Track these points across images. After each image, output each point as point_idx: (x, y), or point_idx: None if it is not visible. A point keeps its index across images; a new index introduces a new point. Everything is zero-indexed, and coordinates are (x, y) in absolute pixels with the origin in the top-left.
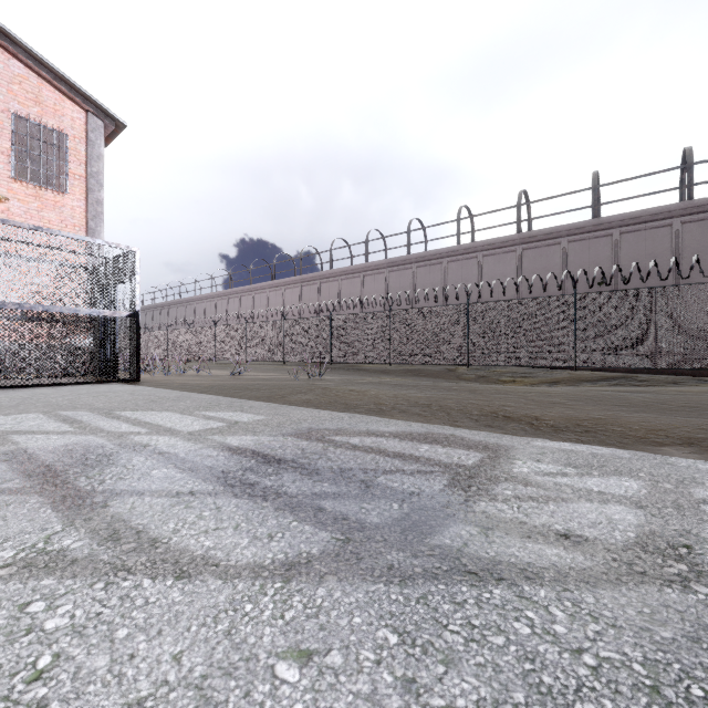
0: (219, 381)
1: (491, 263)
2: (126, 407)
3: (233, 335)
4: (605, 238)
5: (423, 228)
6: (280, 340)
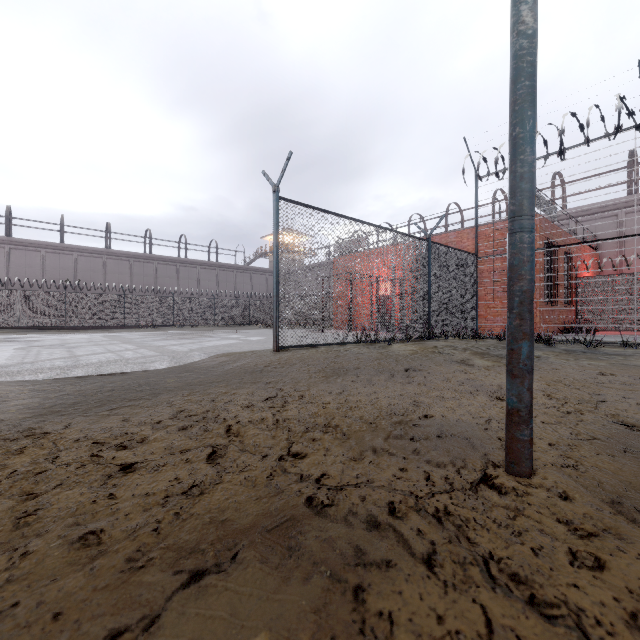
0: None
1: None
2: None
3: None
4: (70, 256)
5: None
6: None
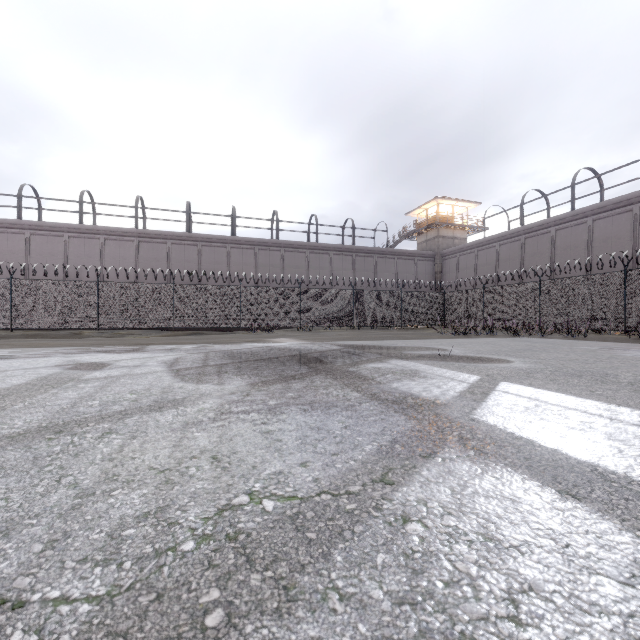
0: None
1: (113, 247)
2: None
3: None
4: (194, 246)
5: (39, 198)
6: None
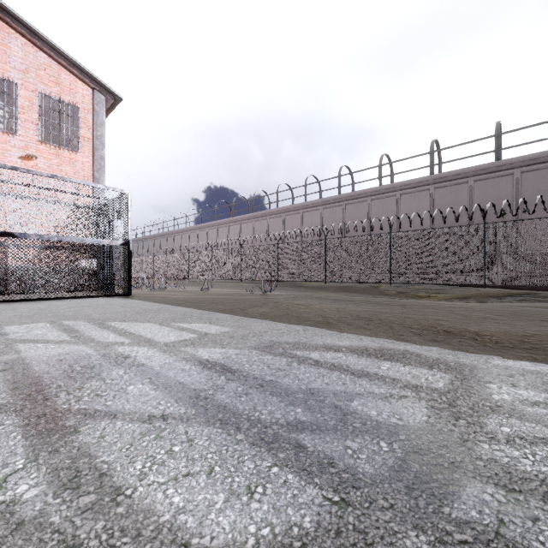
0: (191, 295)
1: (408, 200)
2: (116, 318)
3: (202, 259)
4: (507, 177)
5: (351, 173)
6: (238, 263)
